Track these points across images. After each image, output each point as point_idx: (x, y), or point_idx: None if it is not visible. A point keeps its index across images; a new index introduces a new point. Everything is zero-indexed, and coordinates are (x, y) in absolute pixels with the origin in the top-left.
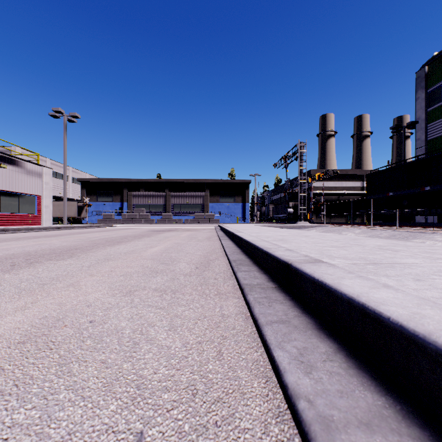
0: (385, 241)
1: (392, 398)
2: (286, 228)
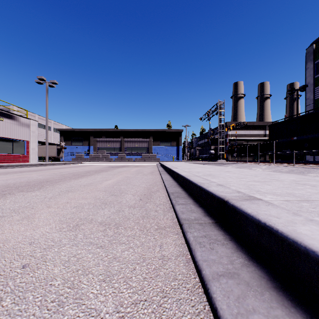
0: (295, 176)
1: None
2: (209, 164)
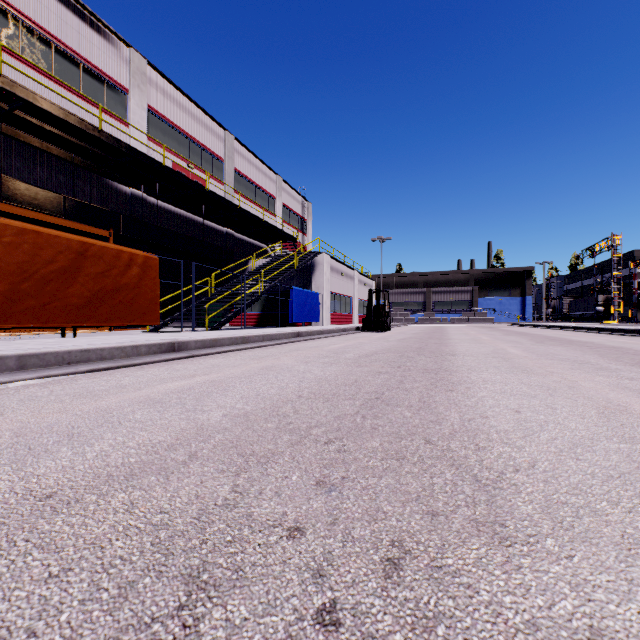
0: None
1: (610, 332)
2: None
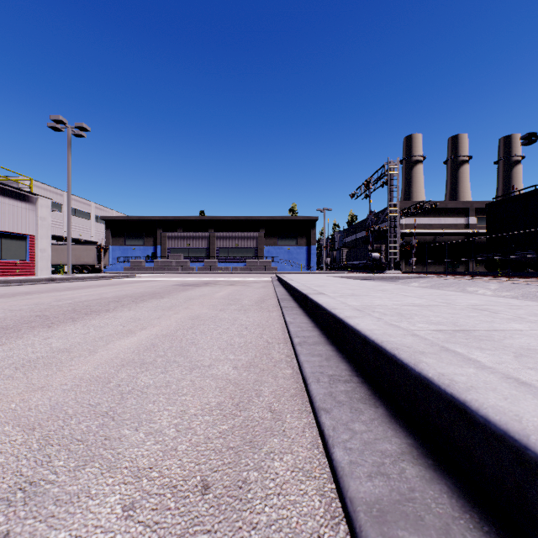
0: None
1: None
2: (370, 279)
